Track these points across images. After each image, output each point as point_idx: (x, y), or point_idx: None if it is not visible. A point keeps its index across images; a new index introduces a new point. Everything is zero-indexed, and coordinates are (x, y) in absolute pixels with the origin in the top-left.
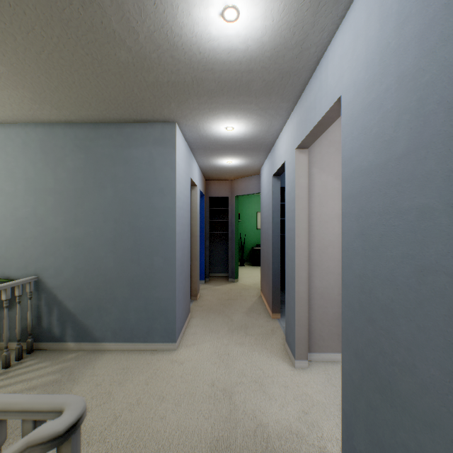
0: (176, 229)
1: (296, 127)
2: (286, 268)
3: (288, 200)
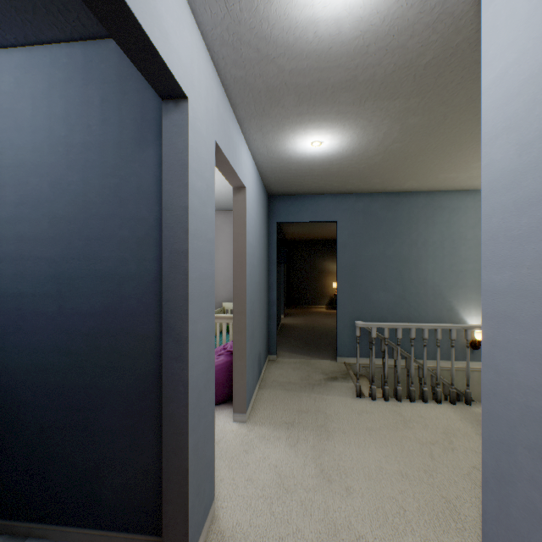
0: (484, 278)
1: (219, 114)
2: (193, 374)
3: (200, 212)
